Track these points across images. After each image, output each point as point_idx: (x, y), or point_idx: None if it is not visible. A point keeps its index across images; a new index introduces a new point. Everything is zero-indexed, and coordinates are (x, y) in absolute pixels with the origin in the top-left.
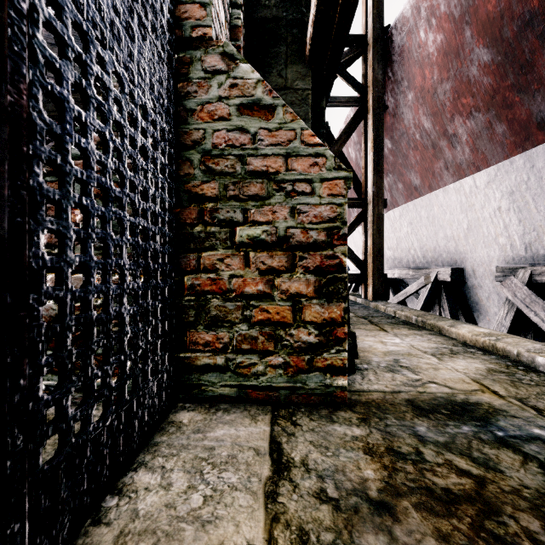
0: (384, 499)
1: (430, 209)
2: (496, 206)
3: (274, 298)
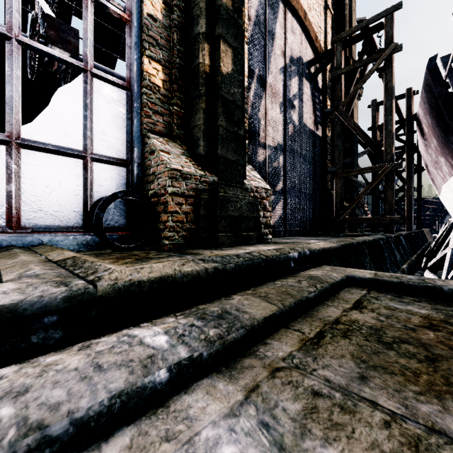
0: None
1: (450, 188)
2: None
3: None
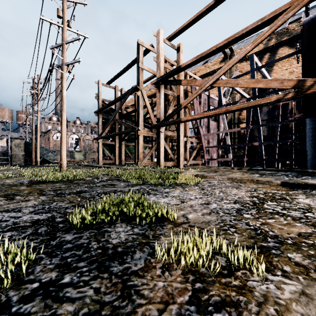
0: None
1: None
2: None
3: None
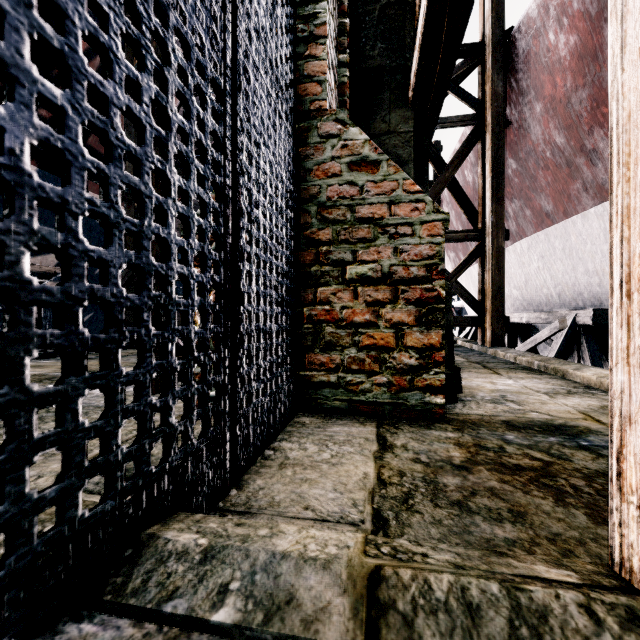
0: (464, 465)
1: (566, 238)
2: None
3: (379, 326)
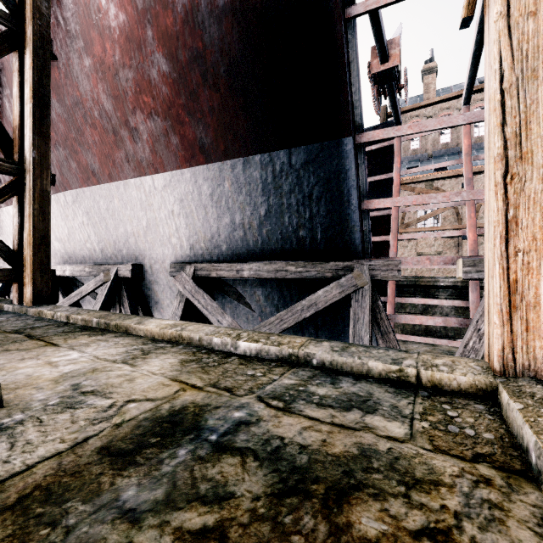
0: None
1: (110, 200)
2: (170, 209)
3: None
